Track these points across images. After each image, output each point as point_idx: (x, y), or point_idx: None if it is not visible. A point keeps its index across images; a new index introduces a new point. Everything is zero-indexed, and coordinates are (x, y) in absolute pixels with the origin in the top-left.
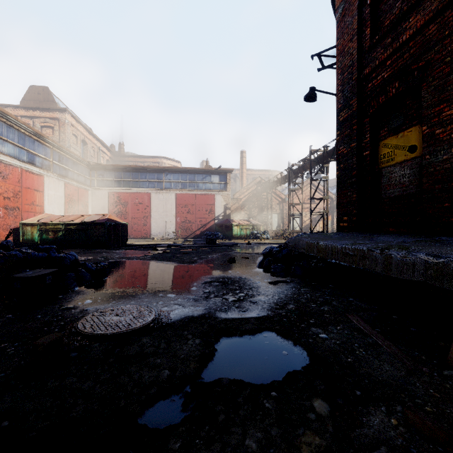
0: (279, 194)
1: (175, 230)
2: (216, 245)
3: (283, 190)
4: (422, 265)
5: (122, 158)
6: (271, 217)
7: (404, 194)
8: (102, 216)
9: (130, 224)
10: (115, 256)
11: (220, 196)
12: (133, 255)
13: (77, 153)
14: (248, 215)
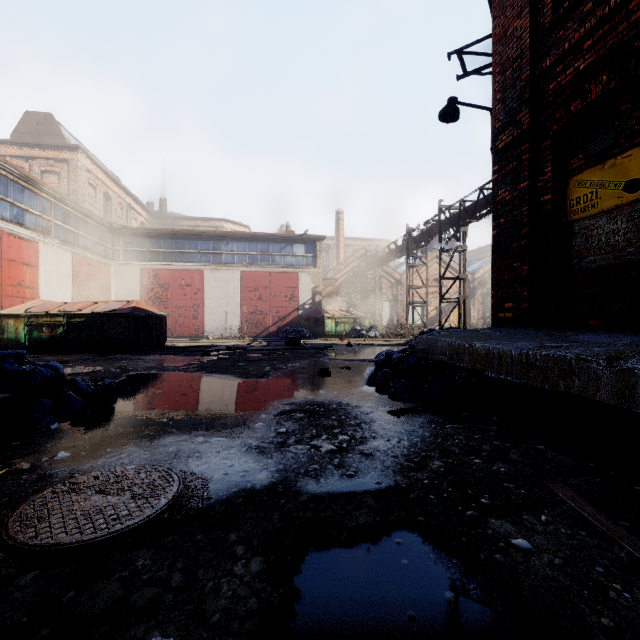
0: (391, 272)
1: (240, 325)
2: (301, 348)
3: (397, 268)
4: None
5: (163, 221)
6: (380, 306)
7: (616, 263)
8: (125, 304)
9: (173, 315)
10: (141, 366)
11: (306, 275)
12: (170, 364)
13: (96, 212)
14: (347, 303)
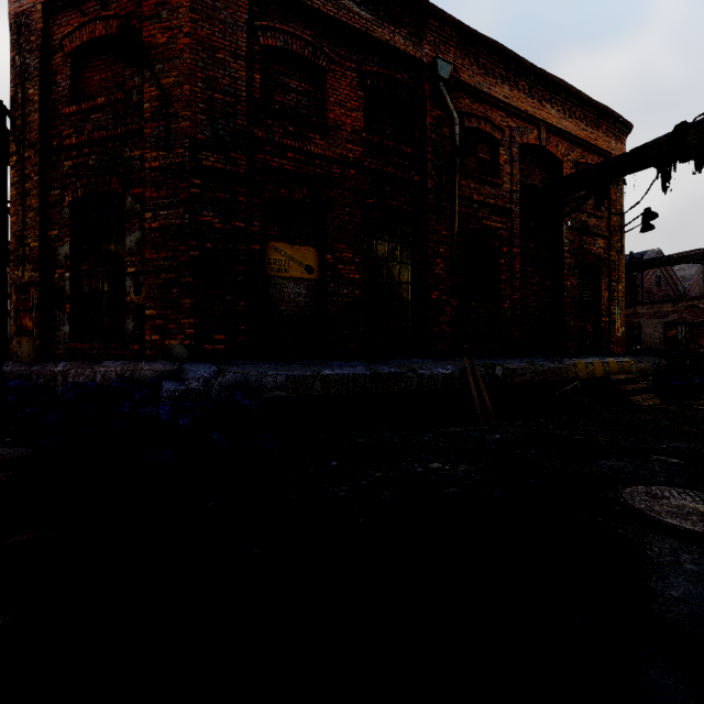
0: None
1: None
2: None
3: None
4: (442, 376)
5: None
6: None
7: (300, 315)
8: None
9: None
10: None
11: None
12: None
13: None
14: None
